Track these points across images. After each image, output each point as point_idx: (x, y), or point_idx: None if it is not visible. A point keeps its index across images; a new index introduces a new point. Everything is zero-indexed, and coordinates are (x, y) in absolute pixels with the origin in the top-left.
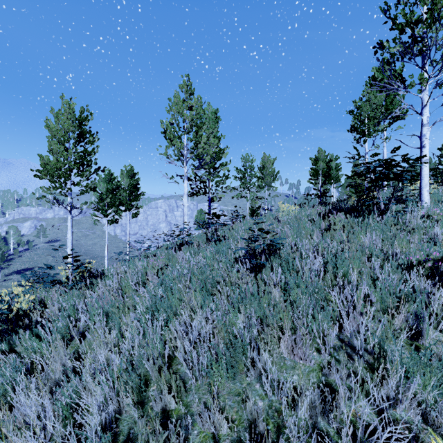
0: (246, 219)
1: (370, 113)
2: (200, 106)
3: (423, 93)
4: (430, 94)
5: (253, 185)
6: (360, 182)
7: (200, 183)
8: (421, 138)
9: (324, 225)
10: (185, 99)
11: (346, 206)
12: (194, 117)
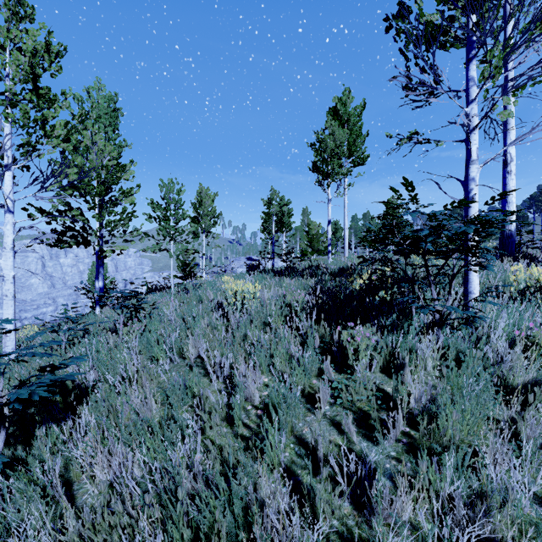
0: (156, 308)
1: (335, 151)
2: (48, 51)
3: (472, 105)
4: (493, 106)
5: (181, 232)
6: (316, 233)
7: (72, 221)
8: (467, 184)
9: (318, 339)
10: (5, 22)
11: (333, 283)
12: (28, 69)
